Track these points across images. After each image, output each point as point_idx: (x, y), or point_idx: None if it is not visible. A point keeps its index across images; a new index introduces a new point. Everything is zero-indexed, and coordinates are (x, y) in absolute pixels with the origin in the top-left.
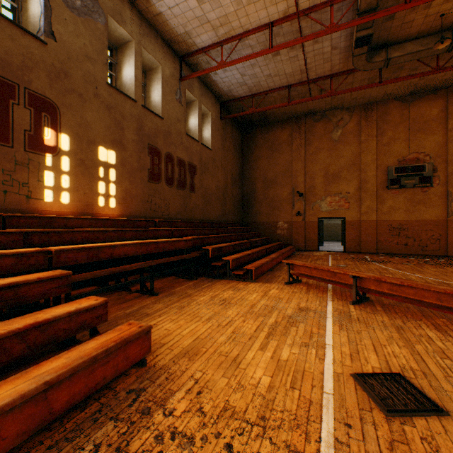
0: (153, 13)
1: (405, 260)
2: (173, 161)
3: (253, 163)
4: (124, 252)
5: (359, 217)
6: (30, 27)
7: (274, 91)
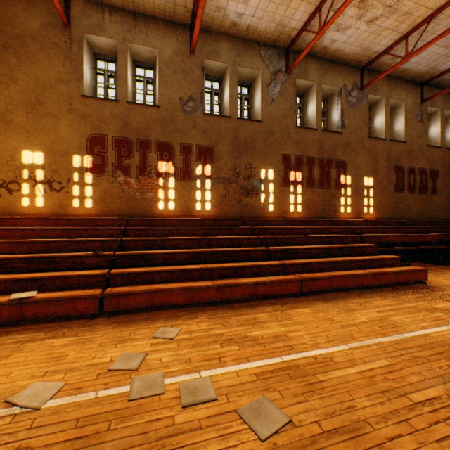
0: (399, 71)
1: None
2: (414, 172)
3: None
4: (391, 239)
5: None
6: (331, 127)
7: None
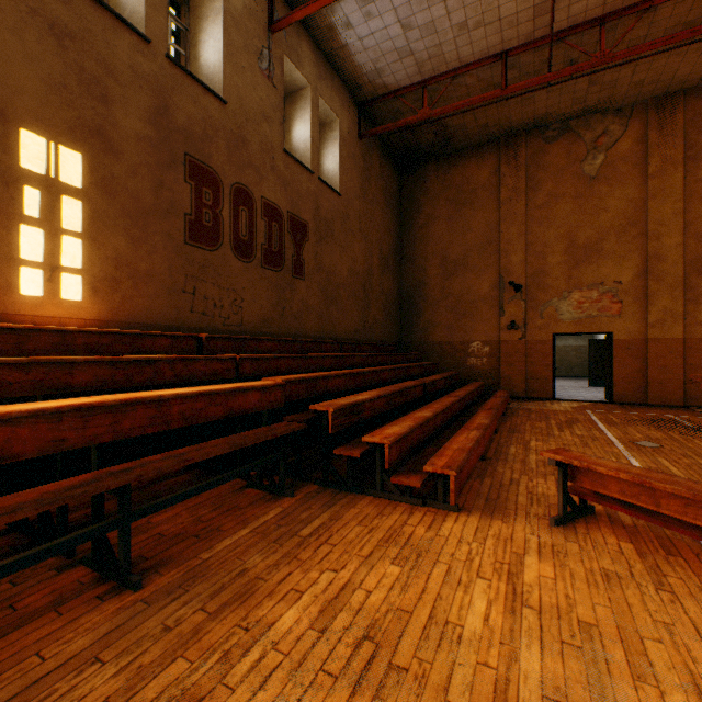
0: None
1: None
2: (253, 204)
3: (420, 231)
4: None
5: (645, 332)
6: None
7: (471, 69)
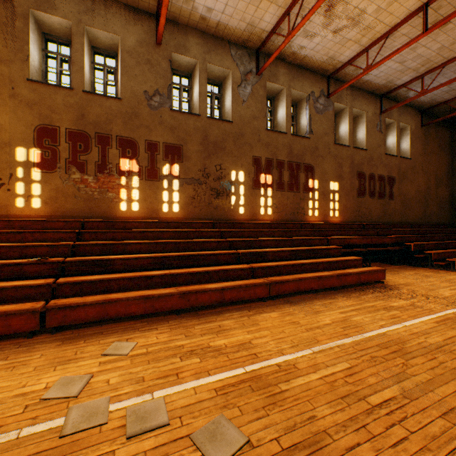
0: (361, 82)
1: None
2: (374, 178)
3: None
4: (354, 242)
5: None
6: (300, 132)
7: None
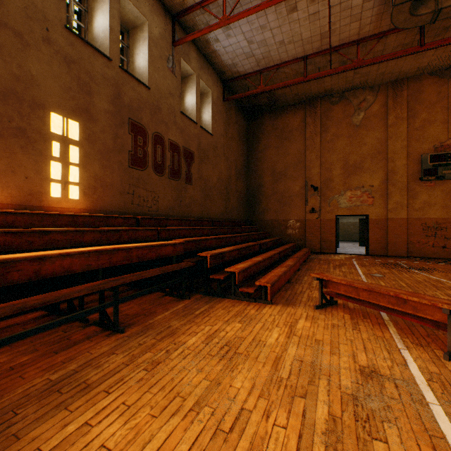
0: None
1: (450, 266)
2: (164, 143)
3: (259, 154)
4: (65, 267)
5: (386, 214)
6: None
7: (287, 64)
